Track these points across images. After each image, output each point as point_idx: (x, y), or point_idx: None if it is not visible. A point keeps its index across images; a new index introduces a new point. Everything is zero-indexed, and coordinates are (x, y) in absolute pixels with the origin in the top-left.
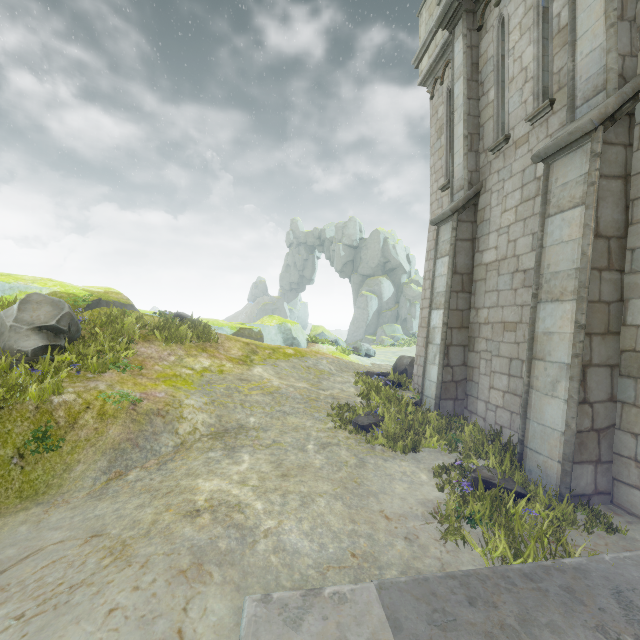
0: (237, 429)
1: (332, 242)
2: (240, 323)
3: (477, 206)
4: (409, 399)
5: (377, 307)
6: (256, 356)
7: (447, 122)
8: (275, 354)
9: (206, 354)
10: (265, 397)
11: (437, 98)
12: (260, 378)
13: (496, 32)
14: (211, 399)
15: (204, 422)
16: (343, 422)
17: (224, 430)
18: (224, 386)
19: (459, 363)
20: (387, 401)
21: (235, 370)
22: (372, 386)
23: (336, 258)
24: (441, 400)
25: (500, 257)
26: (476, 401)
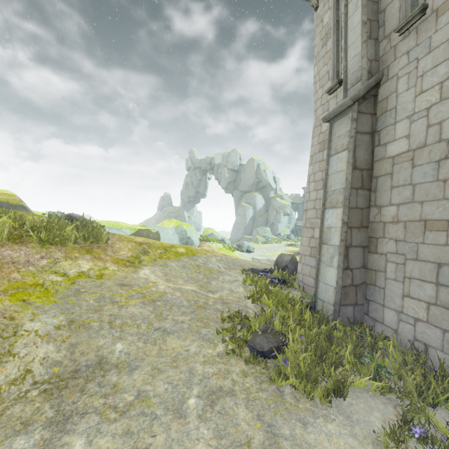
0: (92, 367)
1: (219, 167)
2: (142, 225)
3: (376, 97)
4: (300, 301)
5: (252, 214)
6: (146, 256)
7: (334, 26)
8: (166, 254)
9: (89, 256)
10: (144, 308)
11: (322, 7)
12: (145, 281)
13: None
14: (69, 318)
15: (45, 358)
16: (236, 343)
17: (72, 370)
18: (96, 295)
19: (359, 265)
20: (279, 305)
21: (118, 273)
22: (261, 286)
23: (222, 178)
24: (341, 306)
25: (415, 146)
26: (382, 308)
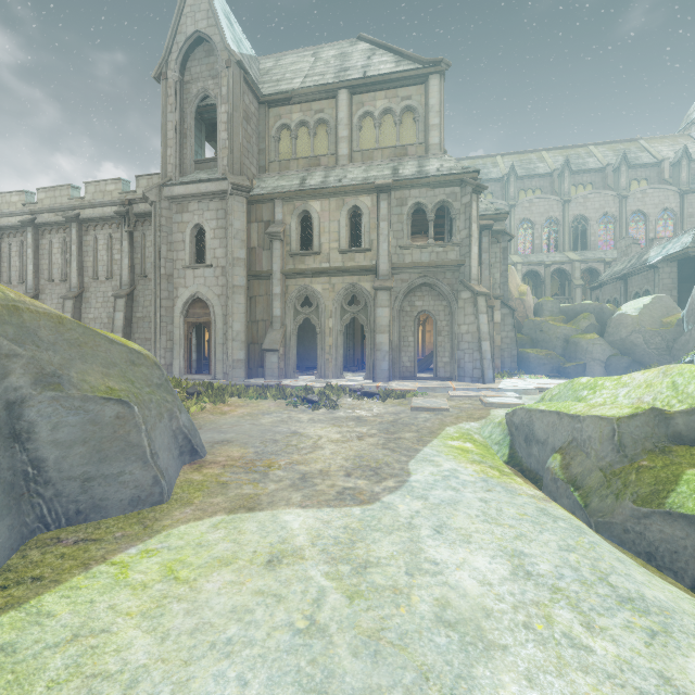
0: None
1: None
2: None
3: None
4: None
5: None
6: None
7: None
8: None
9: None
10: None
11: None
12: None
13: (8, 246)
14: None
15: None
16: None
17: None
18: None
19: None
20: None
21: None
22: None
23: None
24: None
25: None
26: None
